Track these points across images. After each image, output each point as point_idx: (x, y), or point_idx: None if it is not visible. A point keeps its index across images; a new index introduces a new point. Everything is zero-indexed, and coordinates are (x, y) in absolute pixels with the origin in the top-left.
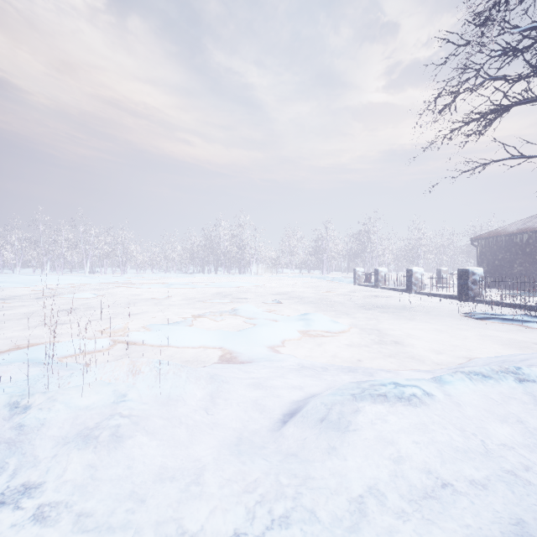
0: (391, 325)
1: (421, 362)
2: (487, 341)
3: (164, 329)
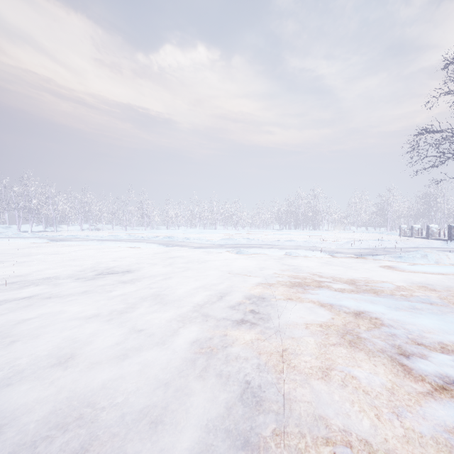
0: None
1: None
2: None
3: None
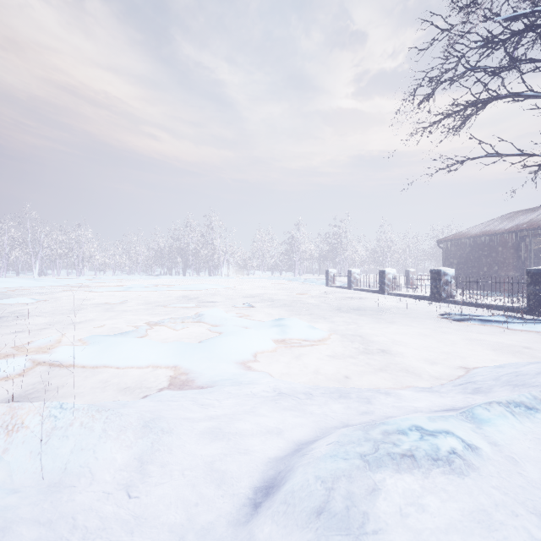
0: (372, 330)
1: (415, 375)
2: (475, 346)
3: (106, 342)
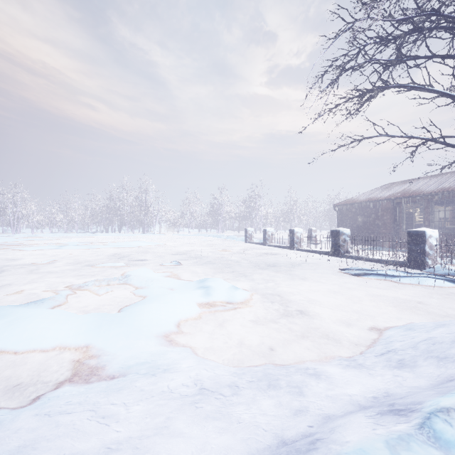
0: (288, 287)
1: (334, 339)
2: (377, 301)
3: (12, 317)
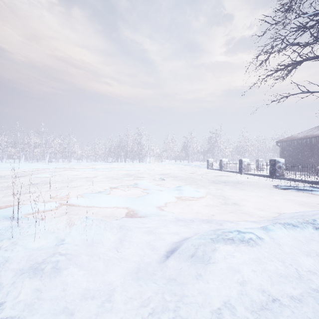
0: (231, 193)
1: (250, 216)
2: (289, 203)
3: (92, 196)
